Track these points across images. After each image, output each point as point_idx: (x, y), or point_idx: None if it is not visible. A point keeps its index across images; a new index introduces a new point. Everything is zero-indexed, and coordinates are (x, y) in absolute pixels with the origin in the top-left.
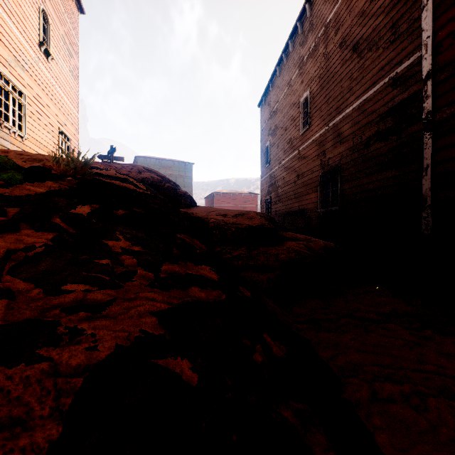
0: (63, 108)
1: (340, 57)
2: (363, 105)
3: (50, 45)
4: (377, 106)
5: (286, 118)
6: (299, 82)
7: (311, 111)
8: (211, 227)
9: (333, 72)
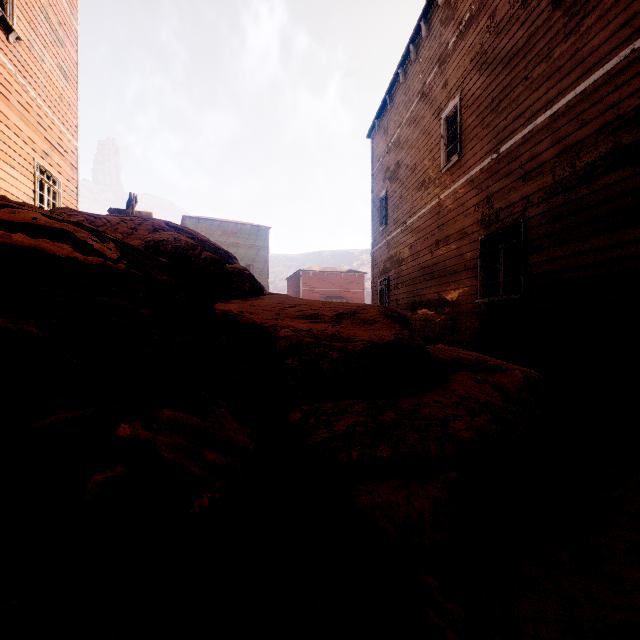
0: (44, 128)
1: (525, 25)
2: (578, 103)
3: (13, 14)
4: (612, 99)
5: (415, 149)
6: (440, 86)
7: (463, 132)
8: (282, 350)
9: (509, 54)
